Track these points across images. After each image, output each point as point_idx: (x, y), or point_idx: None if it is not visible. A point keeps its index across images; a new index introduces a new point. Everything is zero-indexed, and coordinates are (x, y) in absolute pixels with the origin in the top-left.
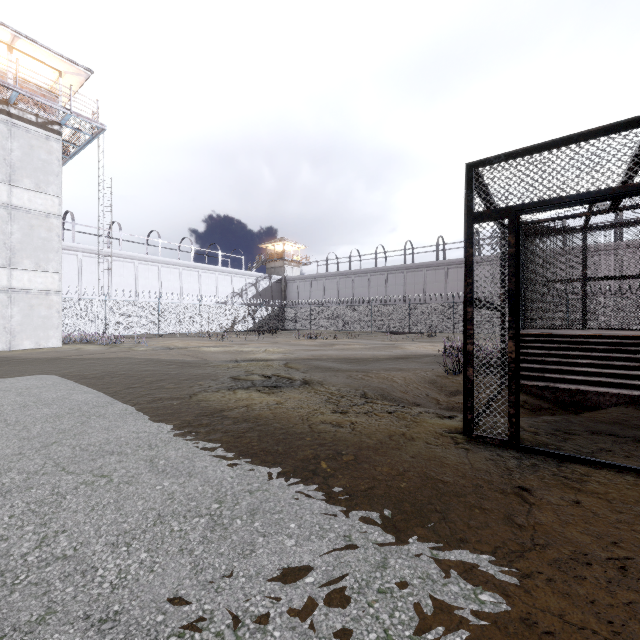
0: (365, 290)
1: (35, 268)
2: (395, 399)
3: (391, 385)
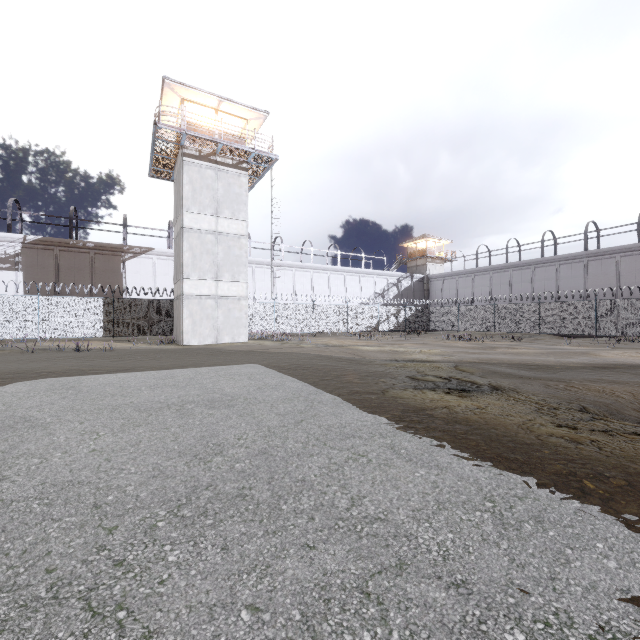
0: (527, 285)
1: (231, 279)
2: (630, 418)
3: (616, 400)
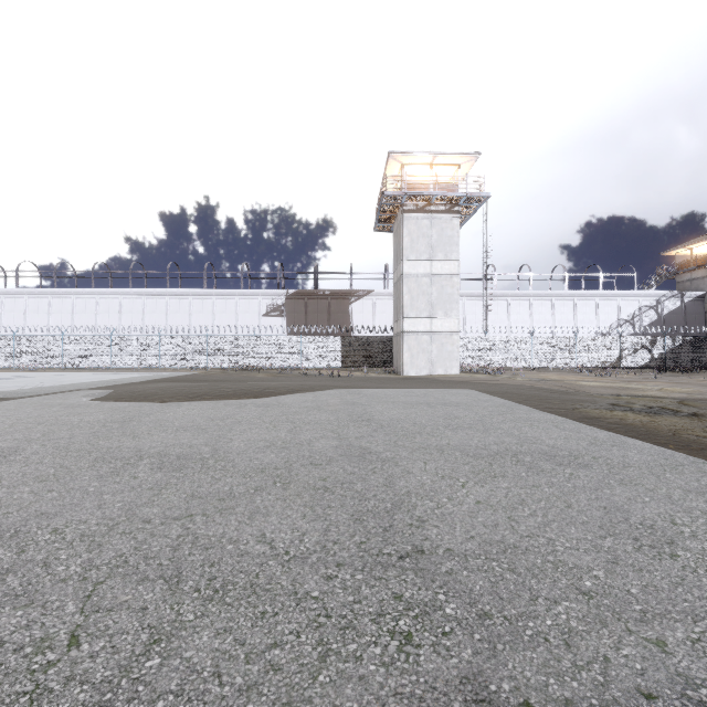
0: None
1: (444, 316)
2: None
3: None
